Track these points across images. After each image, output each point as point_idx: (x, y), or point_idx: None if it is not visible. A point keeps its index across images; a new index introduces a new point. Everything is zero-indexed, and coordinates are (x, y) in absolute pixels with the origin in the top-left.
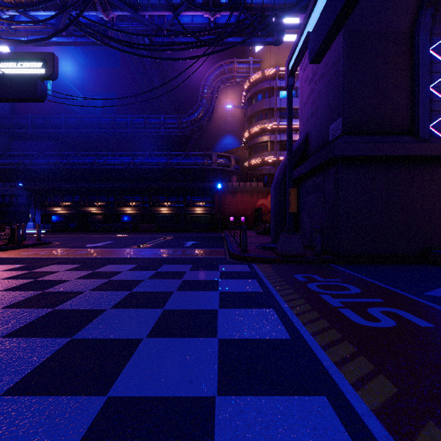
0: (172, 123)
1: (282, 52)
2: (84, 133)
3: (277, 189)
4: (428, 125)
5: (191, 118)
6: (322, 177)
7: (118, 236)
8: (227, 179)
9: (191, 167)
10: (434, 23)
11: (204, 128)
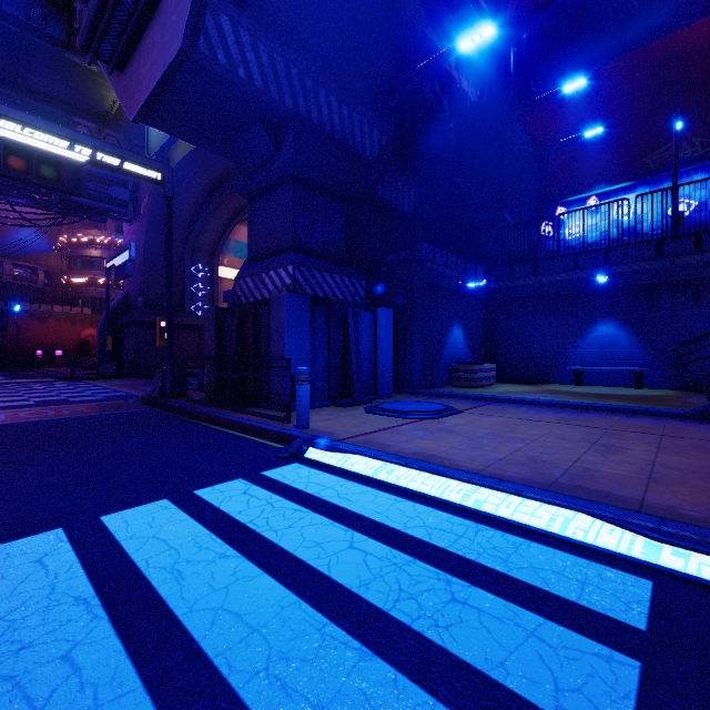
0: None
1: None
2: None
3: (102, 331)
4: (190, 308)
5: None
6: (133, 329)
7: None
8: (32, 298)
9: None
10: (194, 256)
11: None
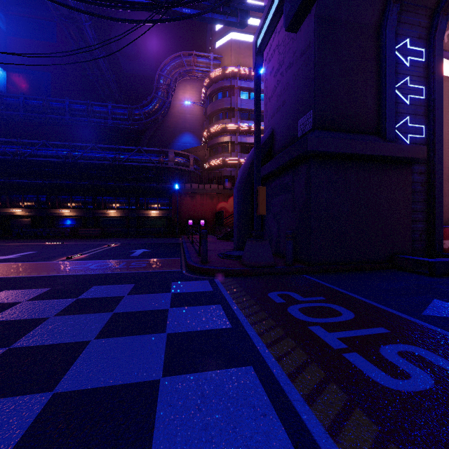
0: (122, 114)
1: (243, 51)
2: (4, 115)
3: (241, 189)
4: (394, 126)
5: (144, 110)
6: (292, 176)
7: (48, 244)
8: (186, 180)
9: (145, 165)
10: (398, 23)
11: (161, 123)
